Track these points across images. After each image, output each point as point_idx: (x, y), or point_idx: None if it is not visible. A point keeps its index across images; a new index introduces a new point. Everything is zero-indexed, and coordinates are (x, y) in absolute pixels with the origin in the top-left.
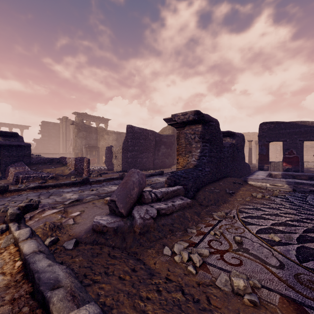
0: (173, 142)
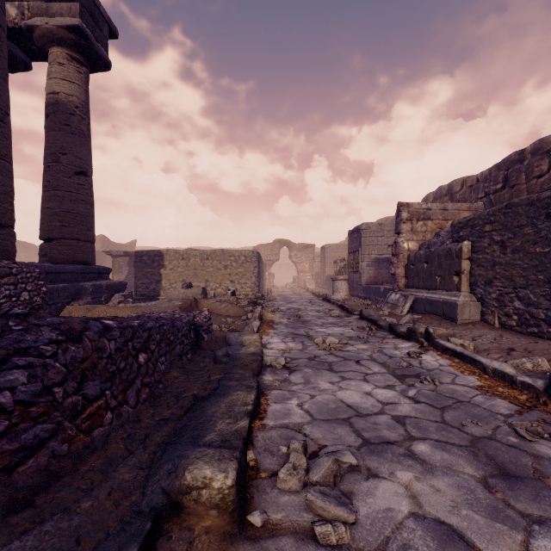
0: (105, 259)
